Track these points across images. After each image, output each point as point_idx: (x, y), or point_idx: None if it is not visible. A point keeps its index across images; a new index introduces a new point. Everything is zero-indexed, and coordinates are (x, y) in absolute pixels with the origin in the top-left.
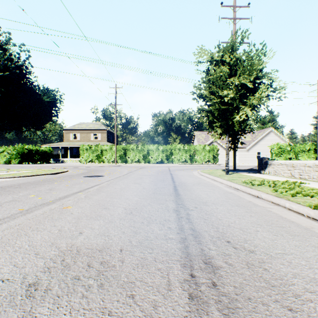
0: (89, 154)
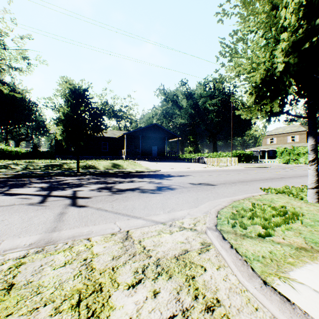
0: (284, 156)
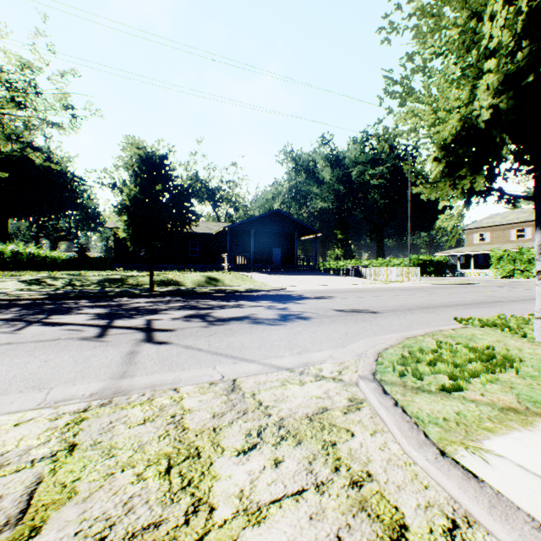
0: (504, 265)
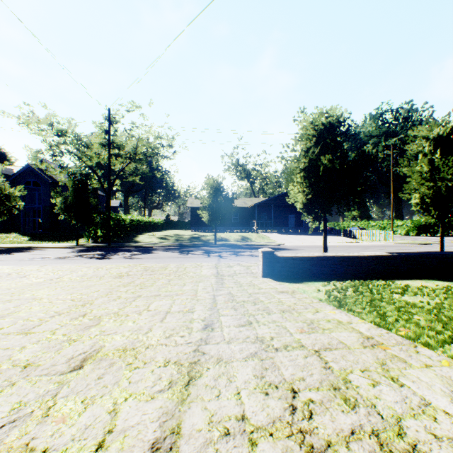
0: None
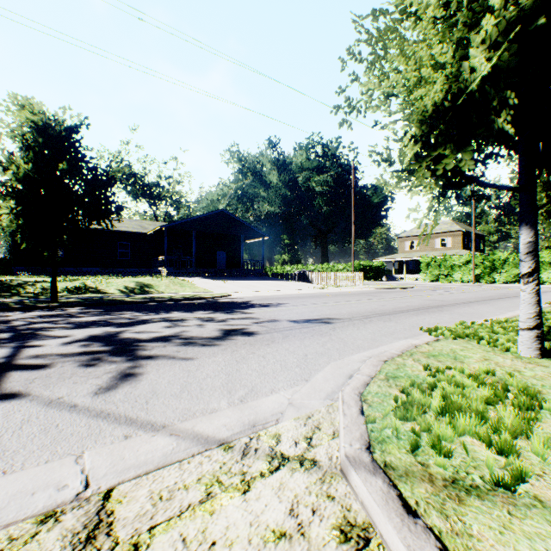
0: (432, 270)
